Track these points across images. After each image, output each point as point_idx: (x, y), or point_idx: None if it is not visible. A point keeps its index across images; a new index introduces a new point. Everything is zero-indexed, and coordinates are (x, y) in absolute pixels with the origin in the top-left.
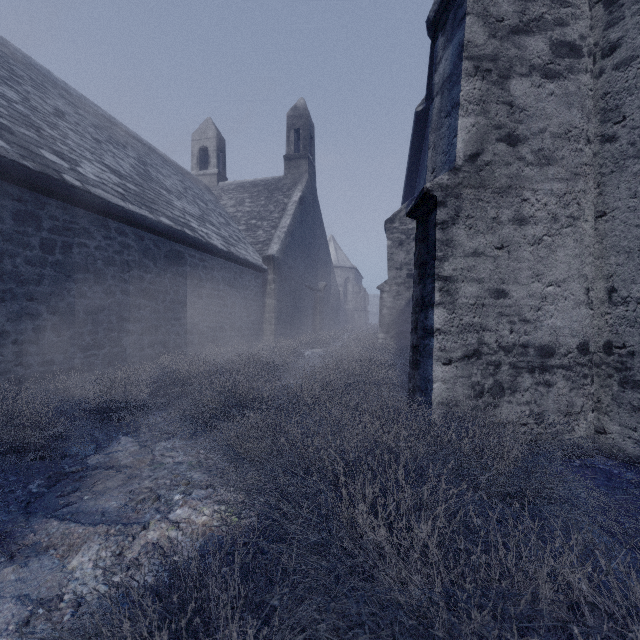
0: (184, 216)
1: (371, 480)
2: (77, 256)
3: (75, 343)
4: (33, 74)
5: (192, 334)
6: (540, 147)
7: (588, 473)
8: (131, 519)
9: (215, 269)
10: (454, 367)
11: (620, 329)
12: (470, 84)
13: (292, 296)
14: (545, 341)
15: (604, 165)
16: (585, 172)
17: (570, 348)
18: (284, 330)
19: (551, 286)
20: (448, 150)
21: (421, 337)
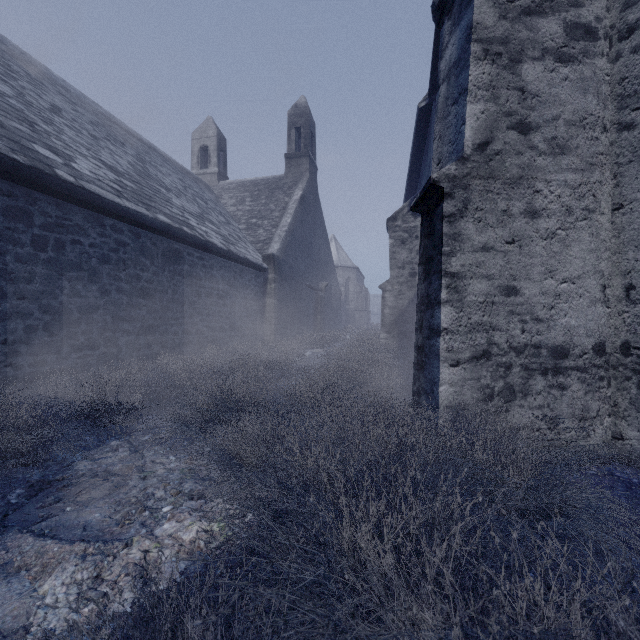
0: (183, 214)
1: (375, 497)
2: (70, 254)
3: (68, 343)
4: (30, 71)
5: (190, 334)
6: (553, 135)
7: (606, 482)
8: (114, 534)
9: (214, 268)
10: (462, 369)
11: (639, 328)
12: (479, 68)
13: (293, 296)
14: (559, 341)
15: (621, 154)
16: (601, 162)
17: (585, 349)
18: (285, 330)
19: (565, 283)
20: (455, 139)
21: (427, 337)
